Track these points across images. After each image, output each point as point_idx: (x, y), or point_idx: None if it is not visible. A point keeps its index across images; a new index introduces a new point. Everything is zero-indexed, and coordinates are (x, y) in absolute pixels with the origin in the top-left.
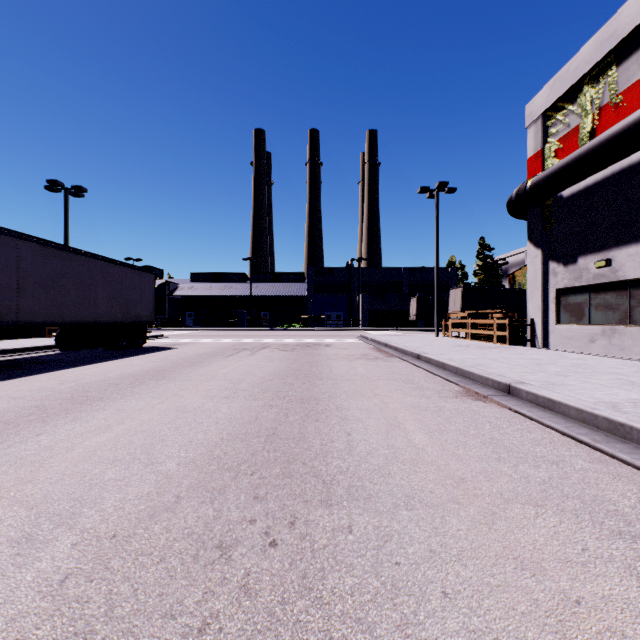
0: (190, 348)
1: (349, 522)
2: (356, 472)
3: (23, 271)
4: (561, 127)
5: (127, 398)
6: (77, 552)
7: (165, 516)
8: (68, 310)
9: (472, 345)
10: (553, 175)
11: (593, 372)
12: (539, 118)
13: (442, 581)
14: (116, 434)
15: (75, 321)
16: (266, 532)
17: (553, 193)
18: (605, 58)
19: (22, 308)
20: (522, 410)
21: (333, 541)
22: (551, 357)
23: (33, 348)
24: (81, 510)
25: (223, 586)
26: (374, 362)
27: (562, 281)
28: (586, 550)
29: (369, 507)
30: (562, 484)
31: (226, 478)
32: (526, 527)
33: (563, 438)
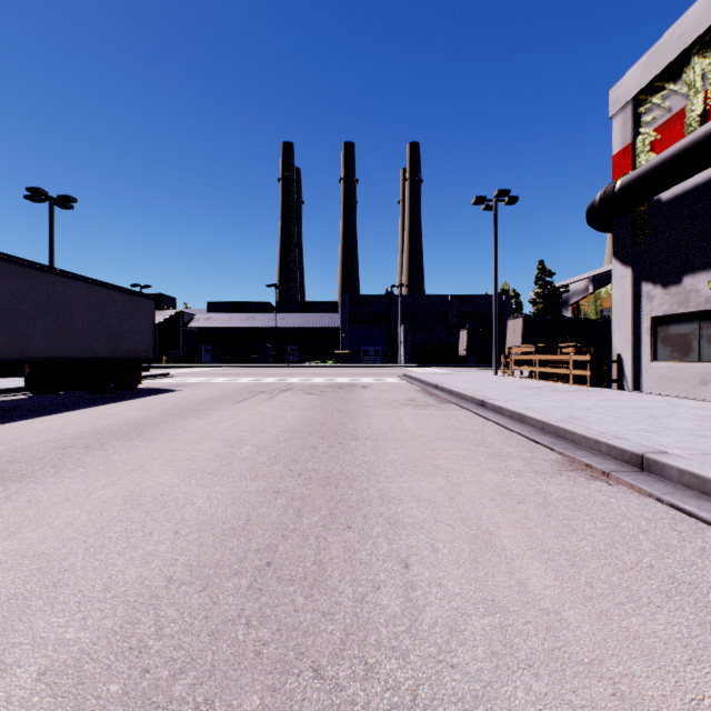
0: (195, 390)
1: None
2: (435, 710)
3: None
4: (659, 113)
5: (61, 475)
6: None
7: None
8: (32, 343)
9: (544, 387)
10: (653, 170)
11: None
12: (629, 104)
13: None
14: None
15: (42, 357)
16: None
17: (651, 195)
18: None
19: None
20: (686, 505)
21: None
22: (660, 405)
23: None
24: None
25: None
26: (425, 411)
27: (660, 307)
28: None
29: None
30: None
31: None
32: None
33: None
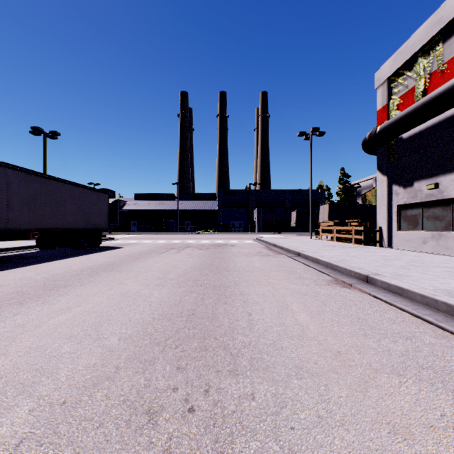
0: (133, 247)
1: (252, 390)
2: (256, 346)
3: (11, 192)
4: (401, 88)
5: (85, 285)
6: (32, 417)
7: (106, 384)
8: (45, 220)
9: (337, 245)
10: (396, 122)
11: (428, 266)
12: (385, 81)
13: (330, 445)
14: (74, 314)
15: (50, 228)
16: (186, 399)
17: (396, 135)
18: (434, 37)
19: (11, 219)
20: (379, 295)
21: (239, 407)
22: (395, 254)
23: (20, 247)
24: (40, 379)
25: (149, 450)
26: (266, 258)
27: (402, 199)
28: (444, 416)
29: (267, 376)
30: (416, 356)
31: (155, 351)
32: (393, 394)
33: (412, 318)
